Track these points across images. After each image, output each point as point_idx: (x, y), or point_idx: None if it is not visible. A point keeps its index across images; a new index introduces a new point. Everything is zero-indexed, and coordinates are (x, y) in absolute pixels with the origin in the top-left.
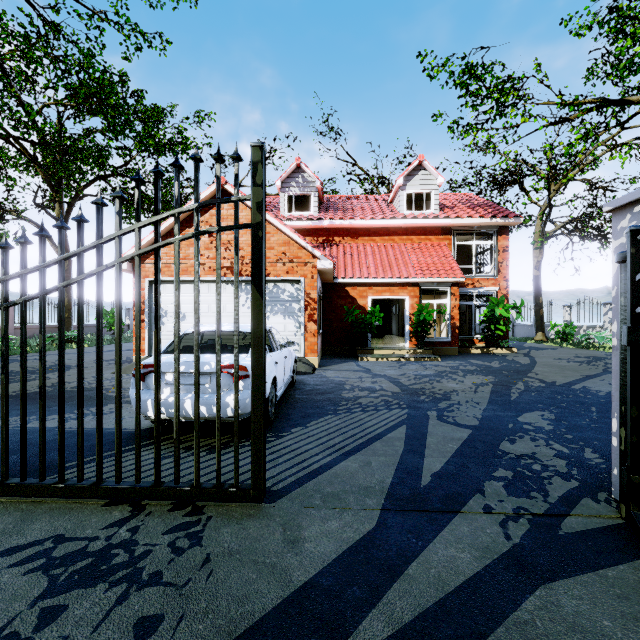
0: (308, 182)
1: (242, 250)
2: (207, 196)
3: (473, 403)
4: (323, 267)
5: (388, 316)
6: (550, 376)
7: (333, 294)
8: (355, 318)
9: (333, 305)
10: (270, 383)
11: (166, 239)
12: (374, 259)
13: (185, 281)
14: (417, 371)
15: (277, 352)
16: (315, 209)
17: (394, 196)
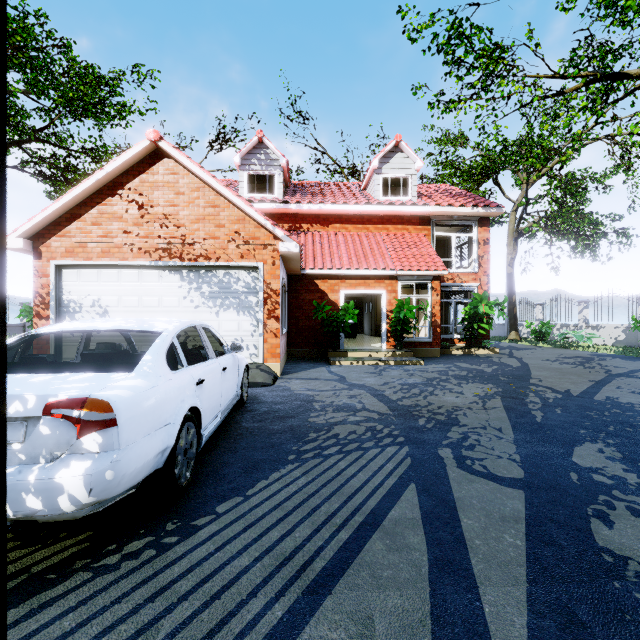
0: (272, 160)
1: (183, 227)
2: (135, 155)
3: (493, 430)
4: (287, 250)
5: (360, 315)
6: (557, 383)
7: (300, 287)
8: (326, 315)
9: (300, 300)
10: (178, 424)
11: (80, 210)
12: (347, 249)
13: (107, 266)
14: (401, 378)
15: (207, 363)
16: (280, 191)
17: (368, 181)
